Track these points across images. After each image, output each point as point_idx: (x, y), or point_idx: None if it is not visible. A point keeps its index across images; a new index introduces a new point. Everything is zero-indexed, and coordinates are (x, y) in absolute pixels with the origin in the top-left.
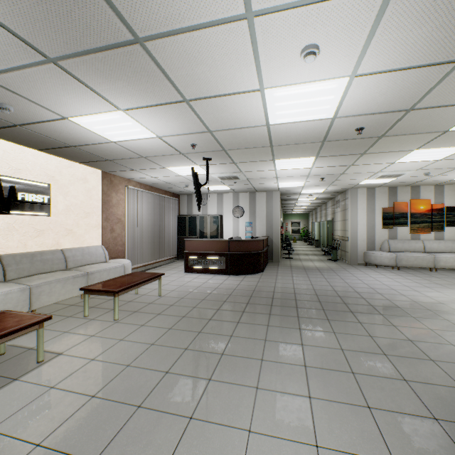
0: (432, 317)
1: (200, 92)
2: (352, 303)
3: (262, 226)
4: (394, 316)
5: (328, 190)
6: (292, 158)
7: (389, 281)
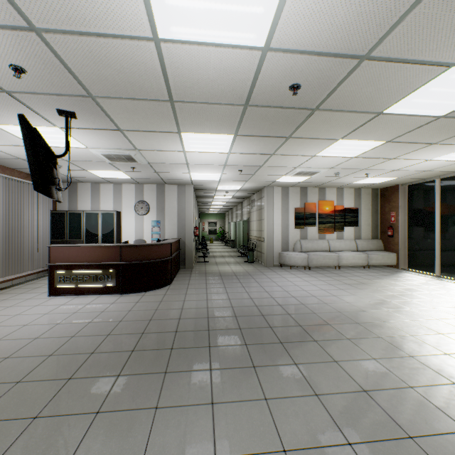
0: (366, 335)
1: None
2: (279, 325)
3: (173, 226)
4: (329, 340)
5: (245, 188)
6: (205, 133)
7: (307, 285)
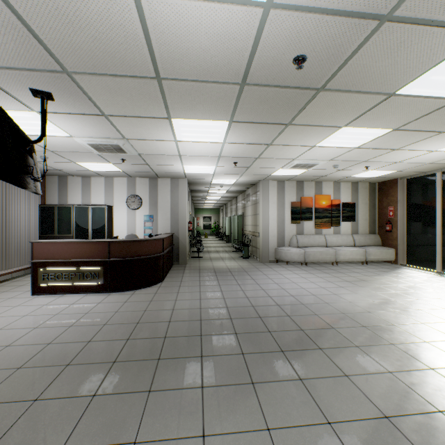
0: (376, 342)
1: None
2: (279, 328)
3: (166, 220)
4: (336, 348)
5: (240, 182)
6: (197, 119)
7: (306, 283)
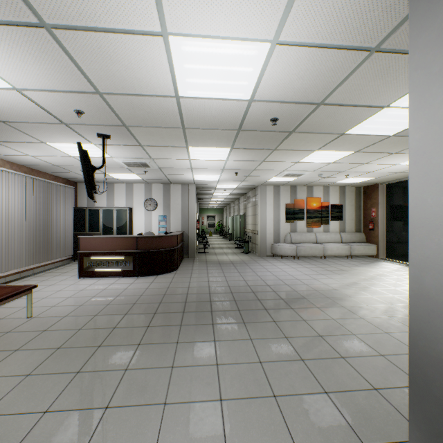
0: (332, 305)
1: (68, 14)
2: (266, 298)
3: (177, 220)
4: (302, 308)
5: (241, 186)
6: (207, 147)
7: (293, 271)
